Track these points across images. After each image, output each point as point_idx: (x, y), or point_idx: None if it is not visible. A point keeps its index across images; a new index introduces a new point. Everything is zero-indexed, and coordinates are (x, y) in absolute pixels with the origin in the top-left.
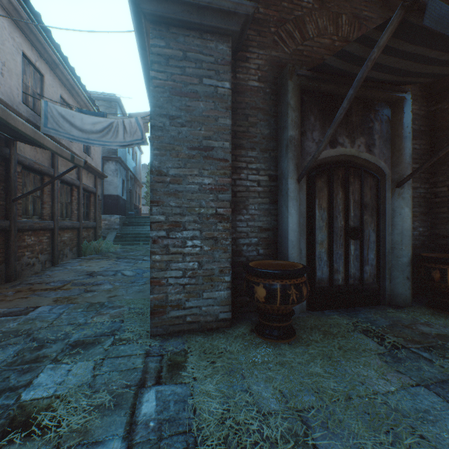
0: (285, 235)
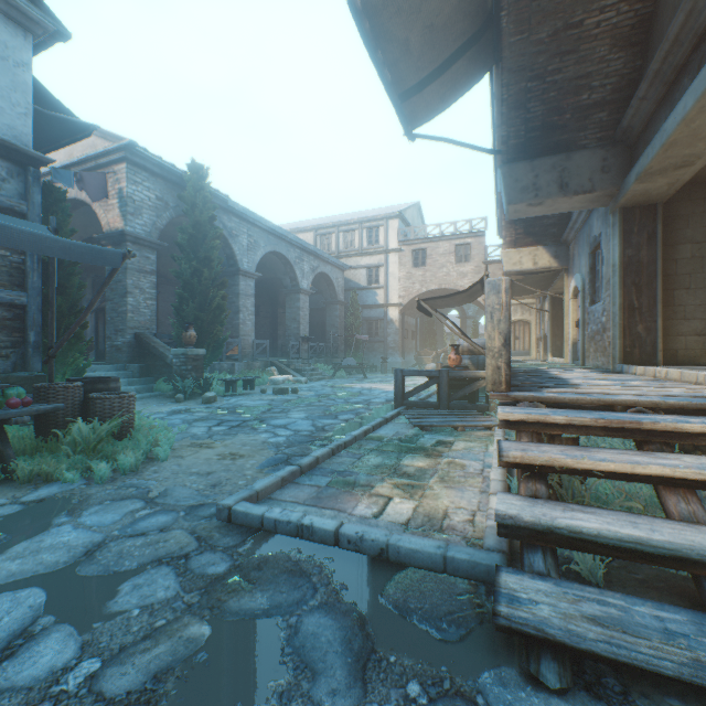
0: (87, 333)
